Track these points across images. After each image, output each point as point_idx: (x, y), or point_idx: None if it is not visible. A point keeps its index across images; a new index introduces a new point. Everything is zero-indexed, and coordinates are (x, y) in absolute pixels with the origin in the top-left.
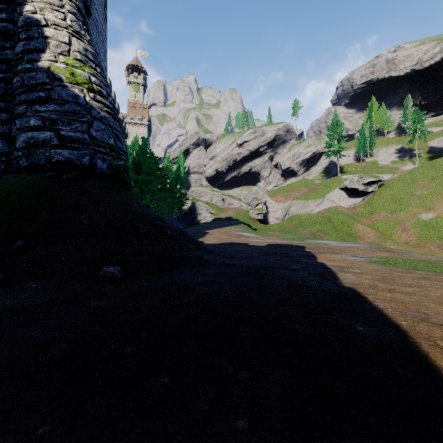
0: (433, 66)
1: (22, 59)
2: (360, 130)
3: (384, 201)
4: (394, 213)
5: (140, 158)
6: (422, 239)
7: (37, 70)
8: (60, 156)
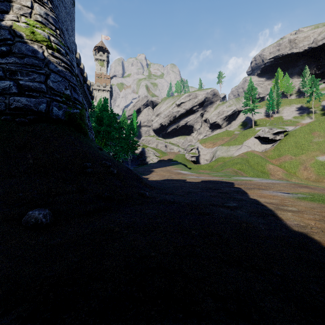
0: None
1: None
2: (270, 93)
3: (289, 147)
4: (297, 156)
5: (102, 113)
6: (320, 176)
7: (0, 28)
8: (18, 103)
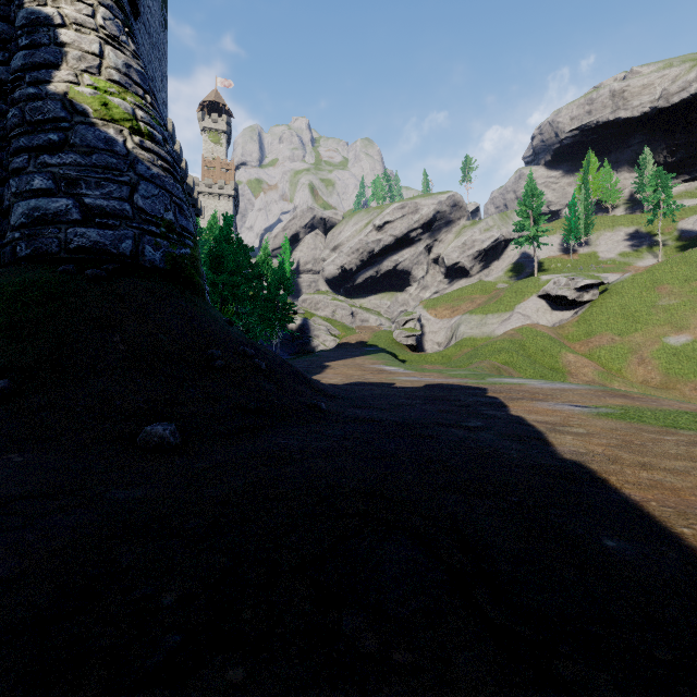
0: (686, 101)
1: (22, 80)
2: (570, 204)
3: (609, 316)
4: (624, 335)
5: (221, 247)
6: (670, 377)
7: (45, 97)
8: (83, 239)
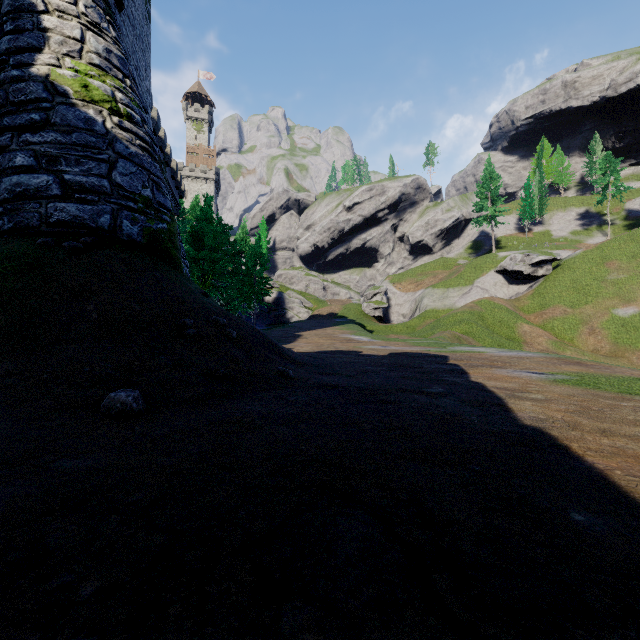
0: (633, 91)
1: (6, 64)
2: (526, 186)
3: (561, 290)
4: (576, 307)
5: (202, 225)
6: (619, 346)
7: (28, 79)
8: (63, 214)
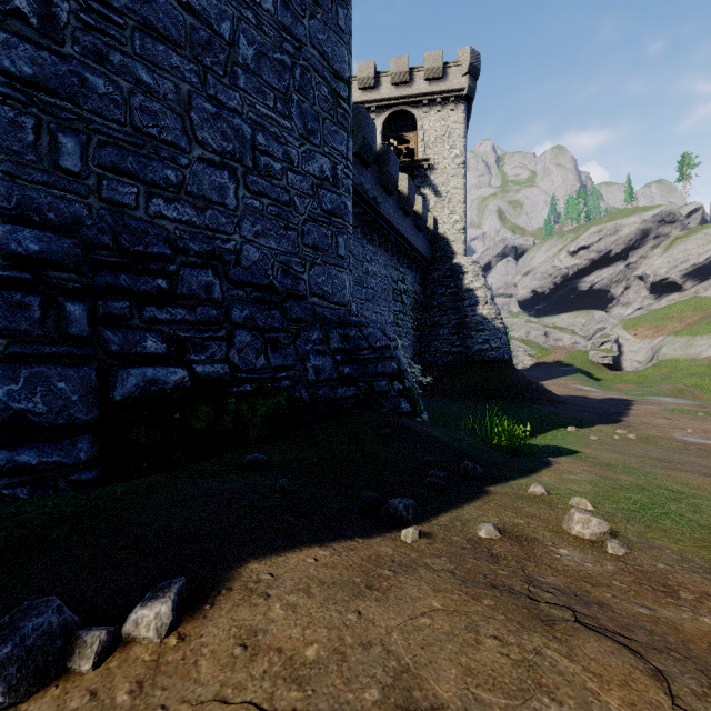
0: None
1: (468, 309)
2: None
3: None
4: None
5: None
6: None
7: (477, 315)
8: (492, 355)
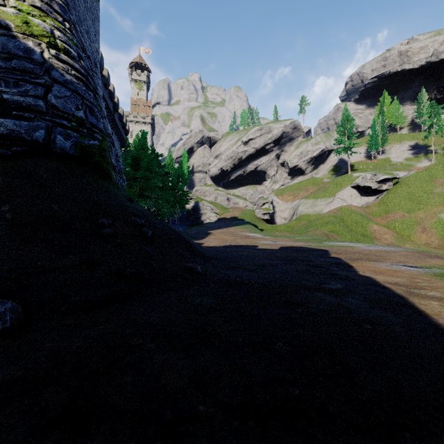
0: None
1: None
2: (372, 126)
3: (400, 200)
4: (411, 212)
5: (139, 152)
6: None
7: None
8: (1, 128)
